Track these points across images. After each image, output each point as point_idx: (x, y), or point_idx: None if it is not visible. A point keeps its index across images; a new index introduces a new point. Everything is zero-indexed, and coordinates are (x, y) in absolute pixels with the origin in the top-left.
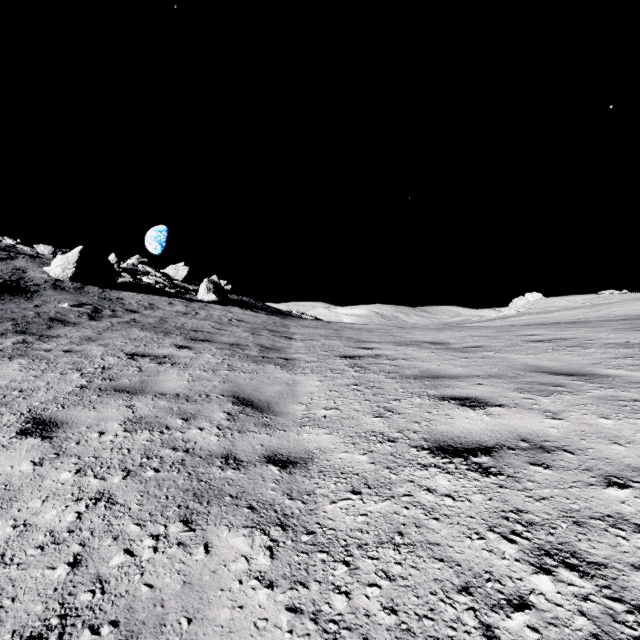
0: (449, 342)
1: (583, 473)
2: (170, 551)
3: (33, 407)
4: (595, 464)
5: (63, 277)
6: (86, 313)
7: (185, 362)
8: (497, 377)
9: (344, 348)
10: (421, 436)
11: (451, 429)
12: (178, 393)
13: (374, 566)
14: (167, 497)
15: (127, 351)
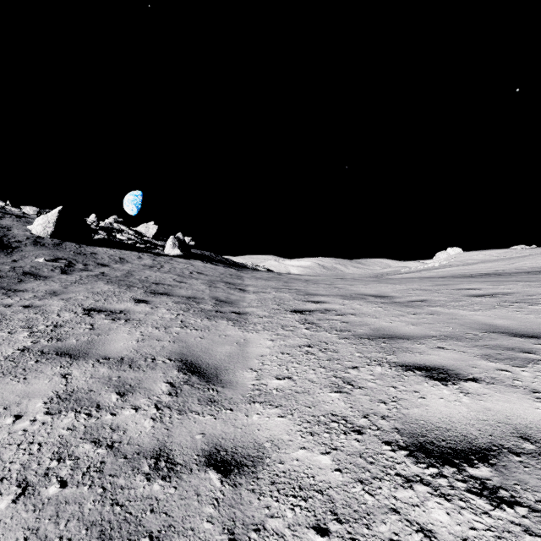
0: (392, 295)
1: None
2: None
3: None
4: None
5: (44, 234)
6: (59, 267)
7: (139, 318)
8: (455, 339)
9: (294, 301)
10: (392, 425)
11: (427, 415)
12: (123, 356)
13: None
14: None
15: (86, 306)
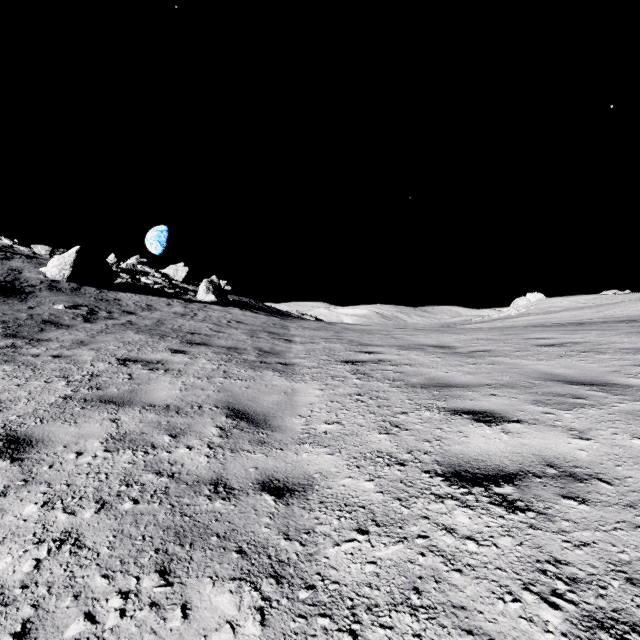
0: (454, 346)
1: (626, 510)
2: (140, 615)
3: (9, 422)
4: (638, 498)
5: (60, 278)
6: (81, 315)
7: (179, 368)
8: (510, 386)
9: (345, 352)
10: (433, 458)
11: (466, 450)
12: (168, 404)
13: (387, 639)
14: (144, 538)
15: (119, 356)
